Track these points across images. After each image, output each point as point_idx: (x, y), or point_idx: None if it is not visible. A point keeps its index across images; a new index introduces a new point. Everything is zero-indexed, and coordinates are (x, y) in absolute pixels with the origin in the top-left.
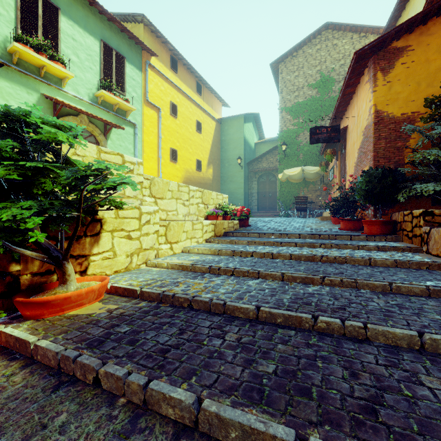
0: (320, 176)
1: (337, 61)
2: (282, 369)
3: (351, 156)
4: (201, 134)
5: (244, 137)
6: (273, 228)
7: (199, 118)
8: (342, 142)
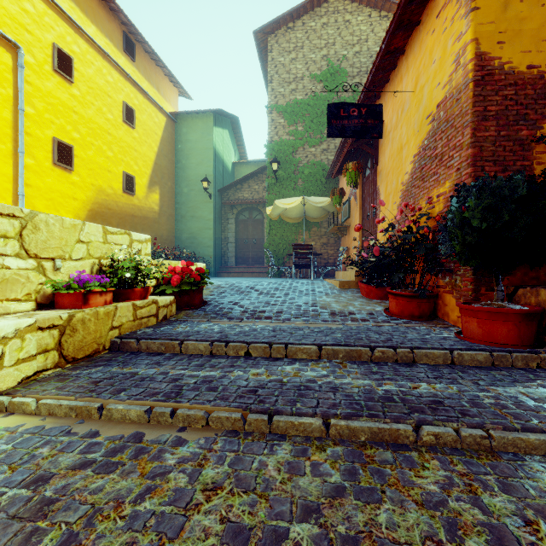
0: (328, 214)
1: (350, 46)
2: None
3: (392, 173)
4: (135, 130)
5: (215, 148)
6: (253, 311)
7: (130, 101)
8: (373, 152)
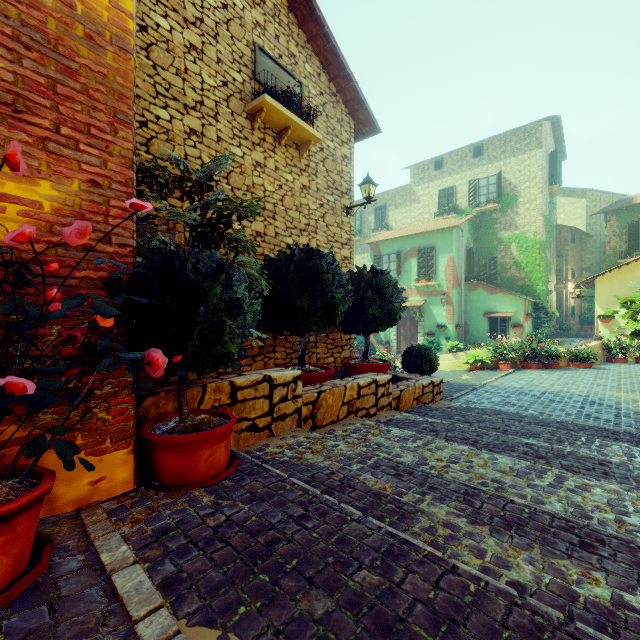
0: None
1: None
2: (550, 424)
3: None
4: None
5: None
6: None
7: None
8: None
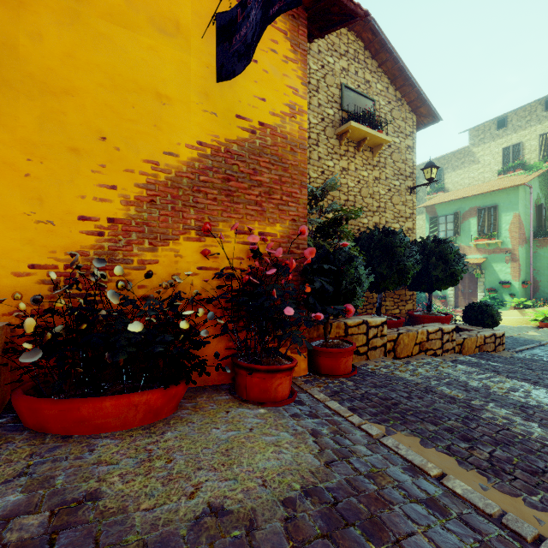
0: None
1: None
2: None
3: (89, 106)
4: None
5: None
6: None
7: None
8: None
